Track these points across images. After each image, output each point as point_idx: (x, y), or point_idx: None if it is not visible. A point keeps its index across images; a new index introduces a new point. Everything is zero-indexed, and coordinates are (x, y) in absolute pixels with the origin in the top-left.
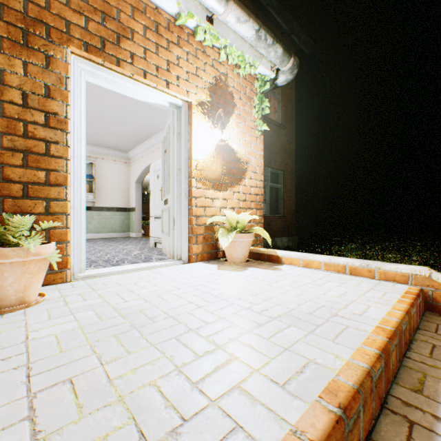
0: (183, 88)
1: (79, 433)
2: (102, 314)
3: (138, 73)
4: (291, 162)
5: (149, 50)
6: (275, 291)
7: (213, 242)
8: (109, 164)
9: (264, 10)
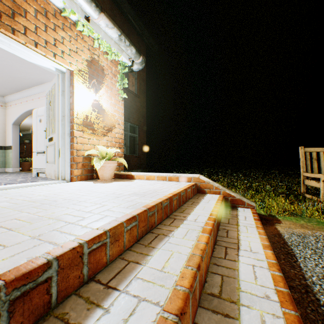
0: (67, 60)
1: (34, 226)
2: (16, 202)
3: (31, 42)
4: (143, 120)
5: (40, 28)
6: (129, 188)
7: (90, 168)
8: None
9: (125, 15)
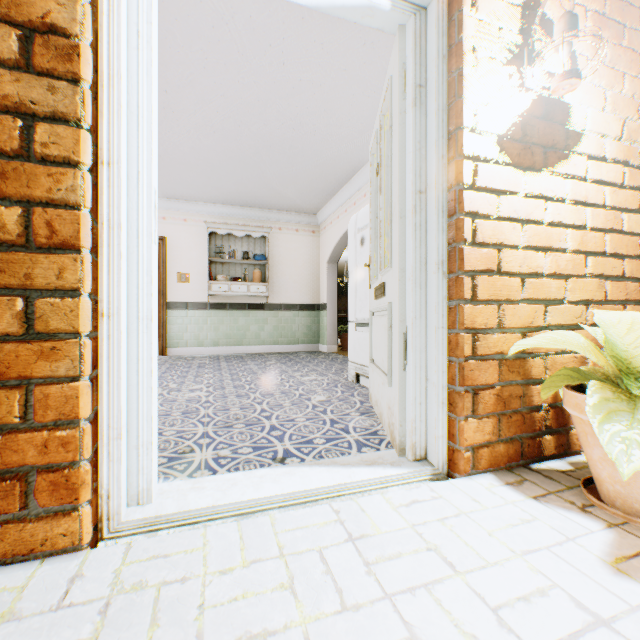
0: None
1: None
2: None
3: None
4: None
5: None
6: None
7: (523, 406)
8: (289, 236)
9: None
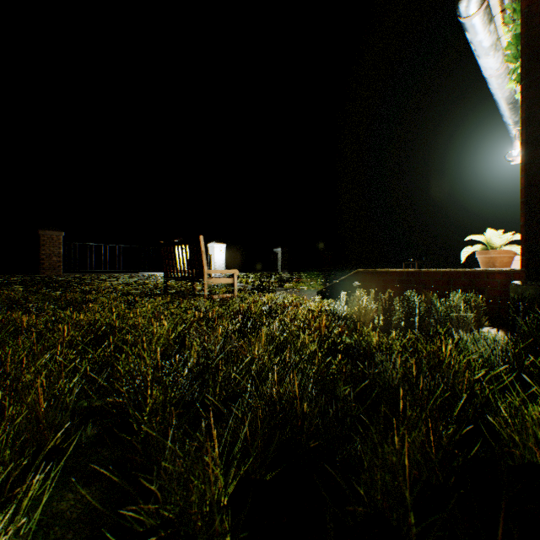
0: None
1: None
2: None
3: None
4: None
5: None
6: None
7: None
8: None
9: None
